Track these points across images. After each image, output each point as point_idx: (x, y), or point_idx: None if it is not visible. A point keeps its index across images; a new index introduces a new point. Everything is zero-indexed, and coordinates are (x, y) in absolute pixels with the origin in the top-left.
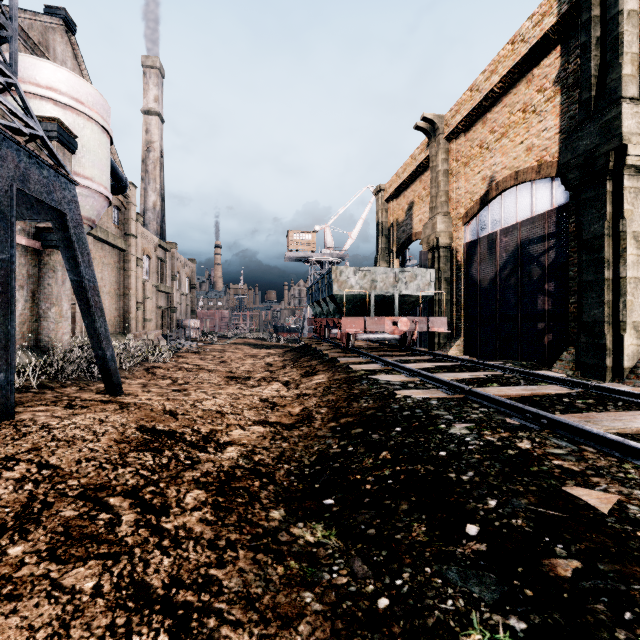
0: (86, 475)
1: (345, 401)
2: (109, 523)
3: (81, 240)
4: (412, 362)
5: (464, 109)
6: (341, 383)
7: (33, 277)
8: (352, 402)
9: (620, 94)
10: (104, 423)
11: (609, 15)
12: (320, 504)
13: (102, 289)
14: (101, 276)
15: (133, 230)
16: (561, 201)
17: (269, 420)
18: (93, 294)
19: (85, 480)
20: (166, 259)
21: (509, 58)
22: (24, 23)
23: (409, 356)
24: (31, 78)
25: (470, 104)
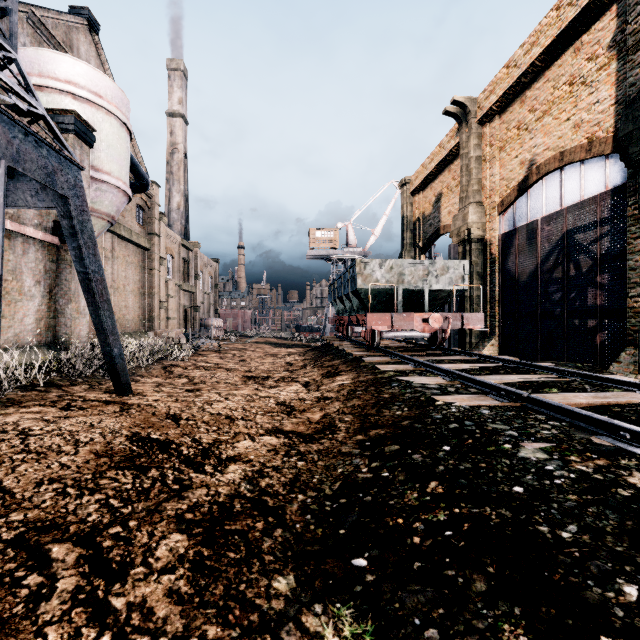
0: (39, 505)
1: (374, 407)
2: (34, 594)
3: (86, 228)
4: (446, 362)
5: (499, 88)
6: (368, 385)
7: (50, 273)
8: (382, 409)
9: None
10: (93, 429)
11: None
12: (347, 566)
13: (126, 288)
14: (125, 275)
15: (156, 229)
16: (617, 181)
17: (284, 428)
18: (99, 286)
19: (34, 513)
20: (189, 258)
21: (553, 26)
22: (48, 22)
23: (441, 356)
24: (50, 72)
25: (506, 82)
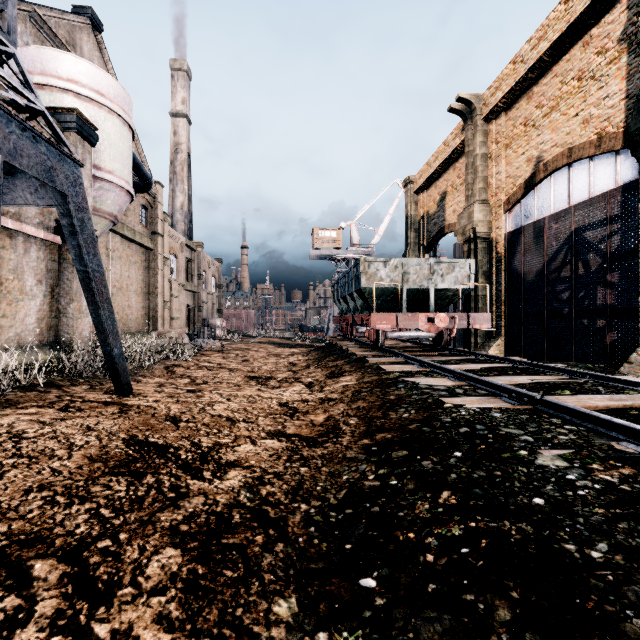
0: (25, 515)
1: (379, 410)
2: (10, 620)
3: (86, 226)
4: (453, 363)
5: (506, 84)
6: (373, 387)
7: (52, 272)
8: (388, 411)
9: None
10: (89, 432)
11: None
12: (354, 587)
13: (129, 287)
14: (128, 274)
15: (159, 229)
16: (628, 178)
17: (287, 431)
18: (99, 285)
19: (19, 524)
20: (192, 258)
21: (561, 20)
22: (51, 22)
23: (447, 356)
24: (53, 71)
25: (513, 78)
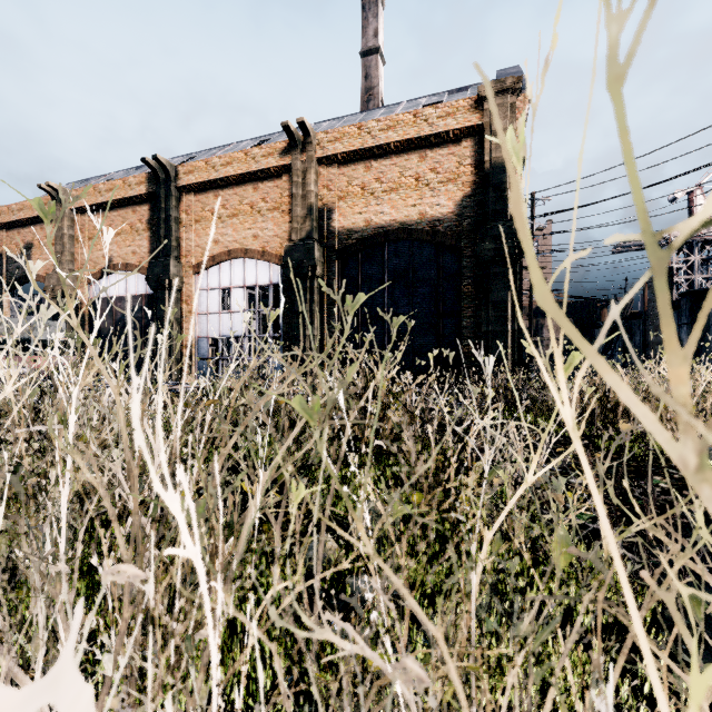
0: None
1: None
2: None
3: None
4: None
5: (89, 198)
6: None
7: None
8: None
9: (171, 254)
10: None
11: (168, 213)
12: None
13: None
14: None
15: None
16: (151, 291)
17: None
18: None
19: None
20: None
21: (122, 190)
22: None
23: None
24: None
25: (94, 198)
